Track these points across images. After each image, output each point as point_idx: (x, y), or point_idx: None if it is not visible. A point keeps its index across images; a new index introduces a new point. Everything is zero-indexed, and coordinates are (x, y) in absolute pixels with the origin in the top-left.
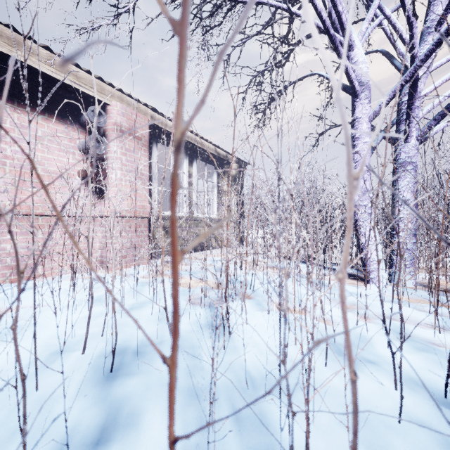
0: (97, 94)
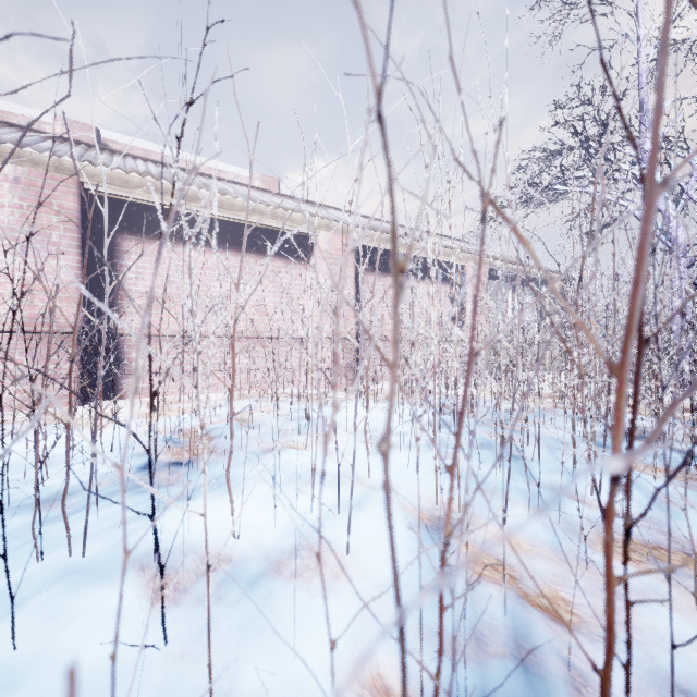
0: (462, 262)
